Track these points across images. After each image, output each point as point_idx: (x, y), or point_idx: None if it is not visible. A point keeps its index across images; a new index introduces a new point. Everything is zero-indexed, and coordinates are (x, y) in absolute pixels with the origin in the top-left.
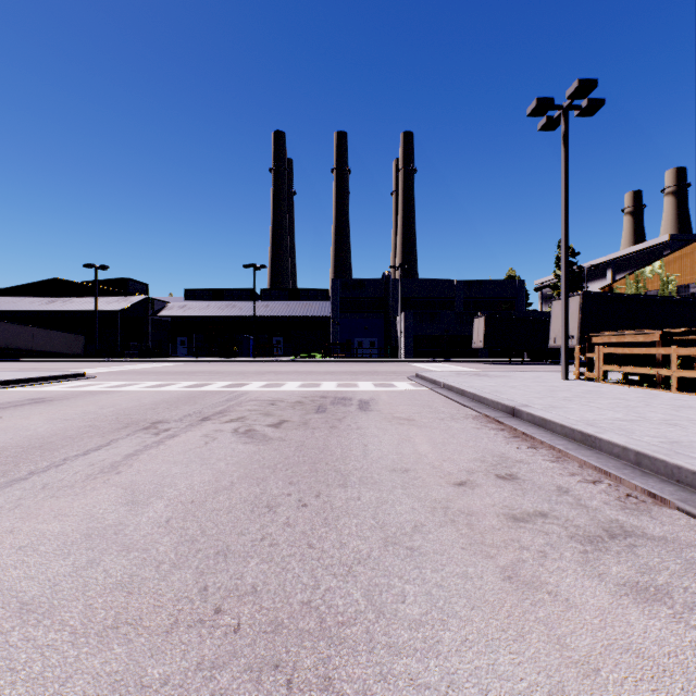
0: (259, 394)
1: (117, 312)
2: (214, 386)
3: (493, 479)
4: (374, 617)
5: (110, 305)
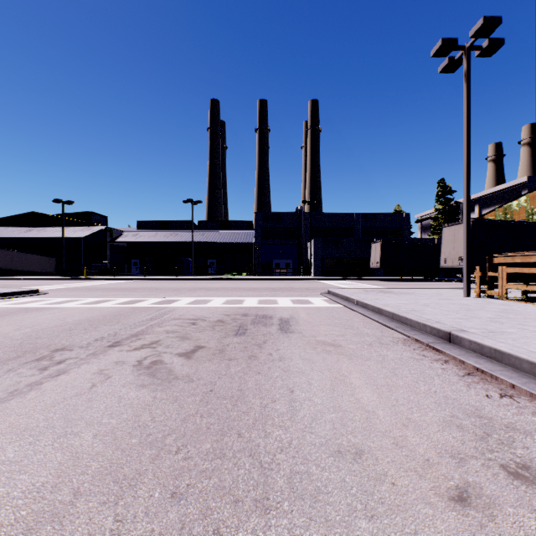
0: (184, 311)
1: (81, 239)
2: (146, 303)
3: (505, 479)
4: None
5: (76, 233)
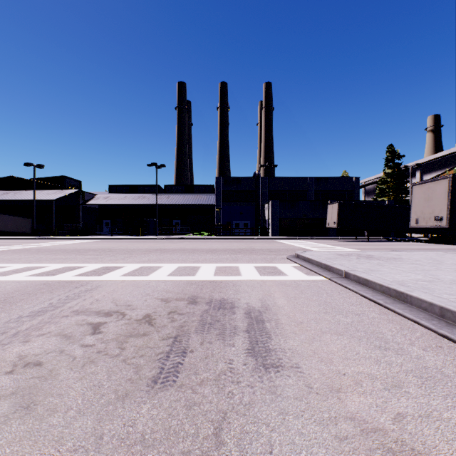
0: (108, 291)
1: (53, 201)
2: (74, 272)
3: None
4: None
5: (49, 195)
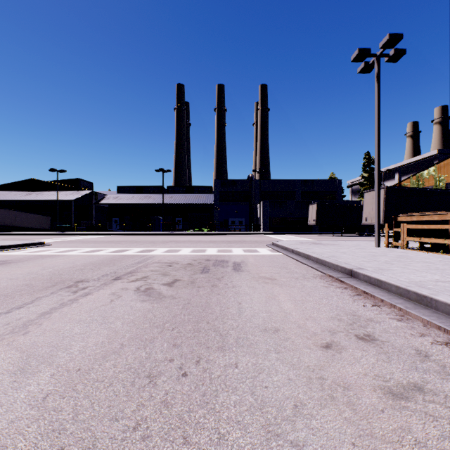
0: (161, 257)
1: (72, 201)
2: (131, 251)
3: (354, 340)
4: None
5: (67, 196)
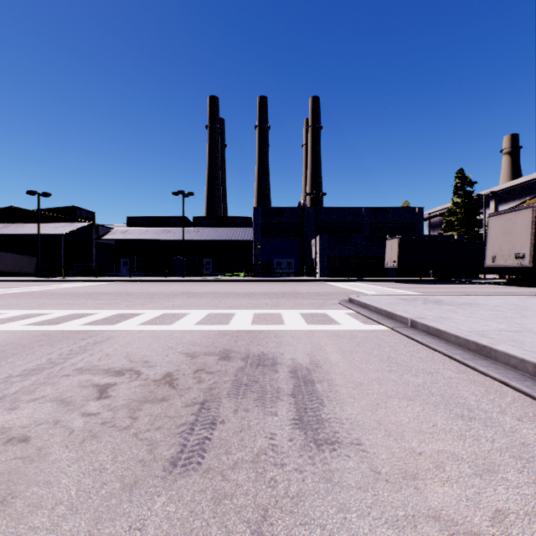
0: (121, 343)
1: (61, 236)
2: (82, 321)
3: None
4: None
5: (56, 229)
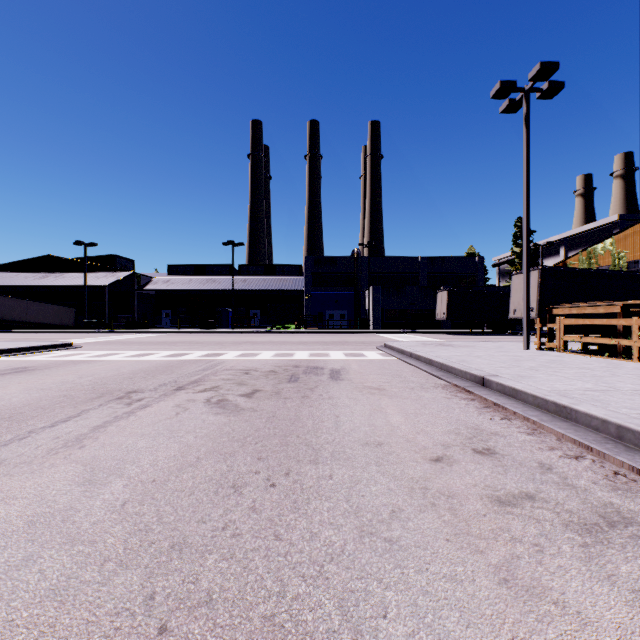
0: (234, 363)
1: (106, 286)
2: (192, 356)
3: (470, 453)
4: (350, 639)
5: (99, 279)
